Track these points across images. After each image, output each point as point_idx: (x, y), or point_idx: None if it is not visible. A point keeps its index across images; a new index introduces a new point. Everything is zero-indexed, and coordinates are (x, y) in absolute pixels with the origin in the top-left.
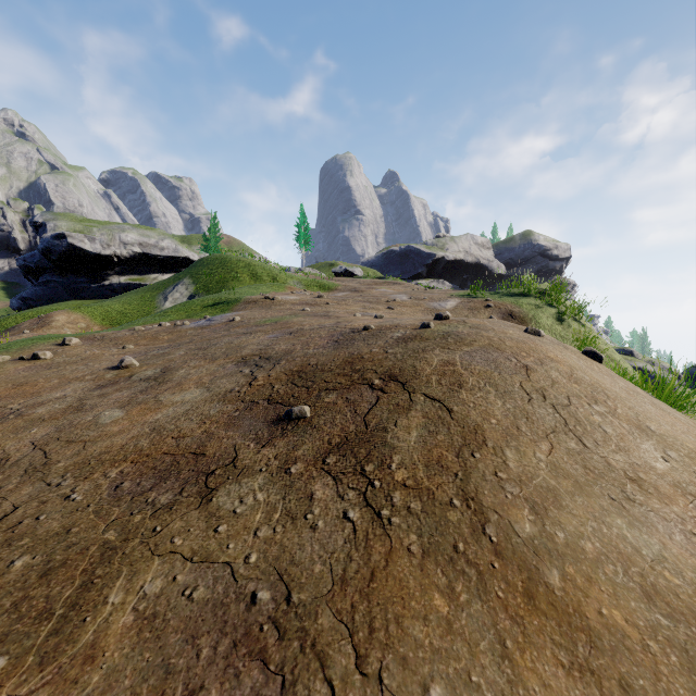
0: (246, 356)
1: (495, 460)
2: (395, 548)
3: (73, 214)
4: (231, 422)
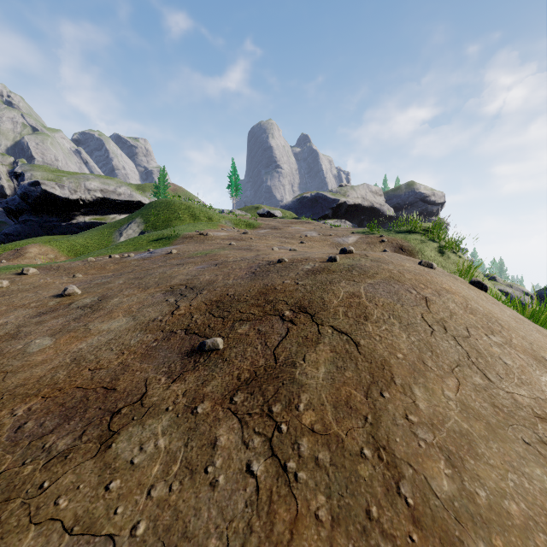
0: (174, 285)
1: (404, 400)
2: (301, 514)
3: (47, 166)
4: (147, 353)
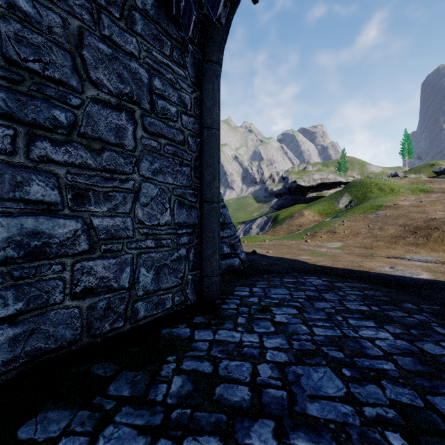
0: (400, 224)
1: None
2: (429, 242)
3: (294, 171)
4: (403, 233)
